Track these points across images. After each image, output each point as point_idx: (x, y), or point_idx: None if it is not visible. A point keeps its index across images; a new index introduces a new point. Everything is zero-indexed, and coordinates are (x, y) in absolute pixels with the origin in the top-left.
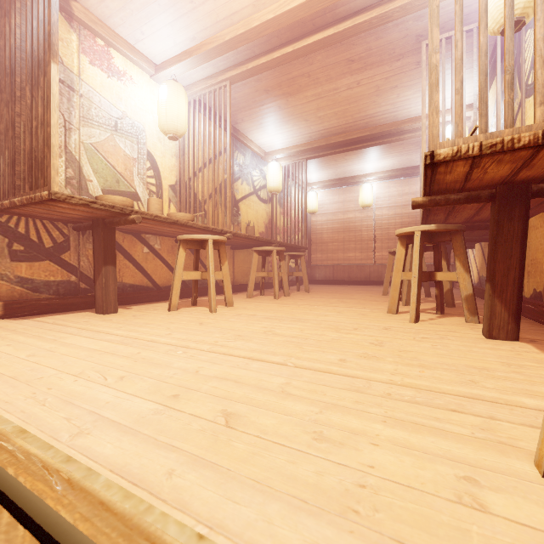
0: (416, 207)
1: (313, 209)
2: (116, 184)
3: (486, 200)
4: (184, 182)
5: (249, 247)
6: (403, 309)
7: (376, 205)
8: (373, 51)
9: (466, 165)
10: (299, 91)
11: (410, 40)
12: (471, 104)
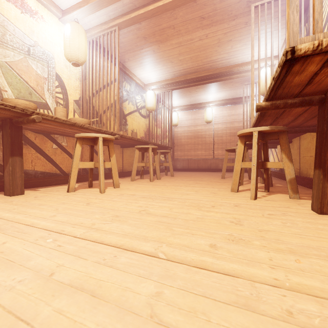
0: (260, 110)
1: (175, 123)
2: (29, 95)
3: (317, 103)
4: (85, 98)
5: (133, 146)
6: (240, 188)
7: (215, 121)
8: (218, 11)
9: (320, 62)
10: (167, 39)
11: (243, 4)
12: (276, 55)
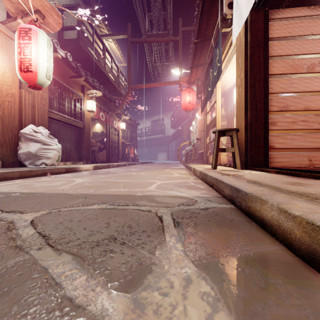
0: None
1: None
2: None
3: None
4: None
5: None
6: None
7: None
8: None
9: None
10: None
11: None
12: None
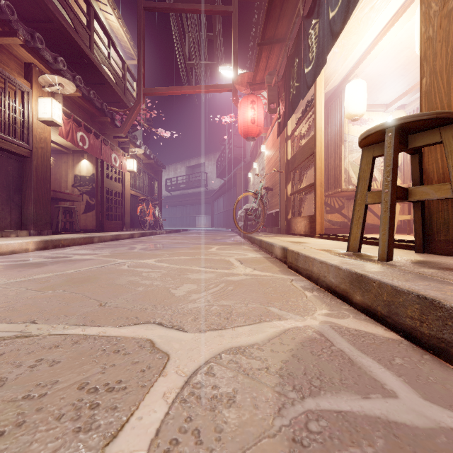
0: None
1: None
2: None
3: None
4: (406, 162)
5: None
6: None
7: None
8: None
9: None
10: None
11: None
12: None
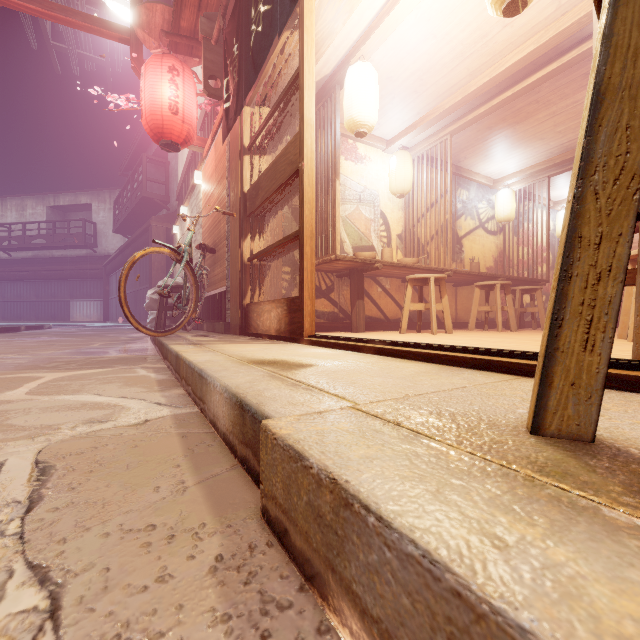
0: None
1: None
2: (360, 241)
3: None
4: (408, 230)
5: (472, 283)
6: None
7: None
8: None
9: None
10: (527, 117)
11: None
12: None
